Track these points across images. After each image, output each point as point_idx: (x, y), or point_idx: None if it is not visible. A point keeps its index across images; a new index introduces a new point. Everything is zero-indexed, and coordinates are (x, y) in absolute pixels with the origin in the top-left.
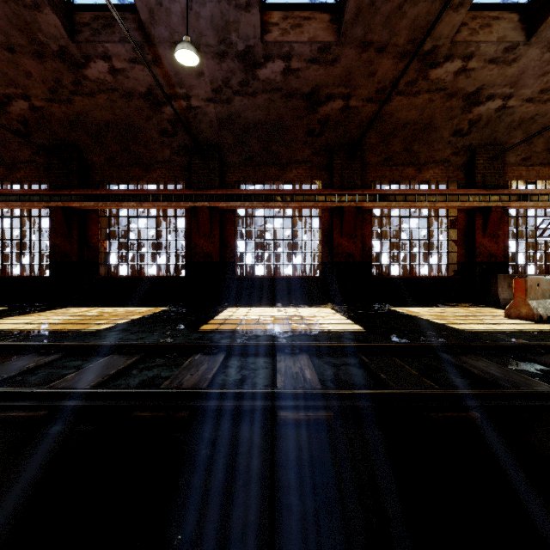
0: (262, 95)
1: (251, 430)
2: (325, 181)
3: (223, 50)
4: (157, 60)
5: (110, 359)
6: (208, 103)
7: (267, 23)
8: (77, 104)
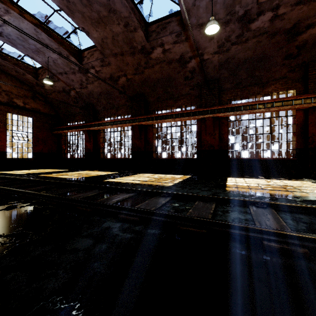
0: (252, 40)
1: None
2: (299, 89)
3: (228, 19)
4: (187, 38)
5: (200, 203)
6: (214, 55)
7: None
8: (145, 73)
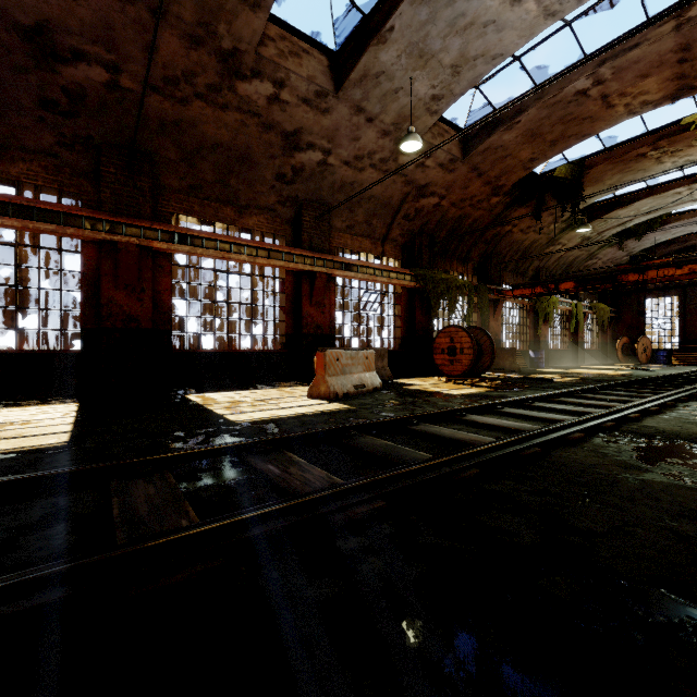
0: None
1: None
2: (89, 196)
3: None
4: None
5: None
6: None
7: None
8: None
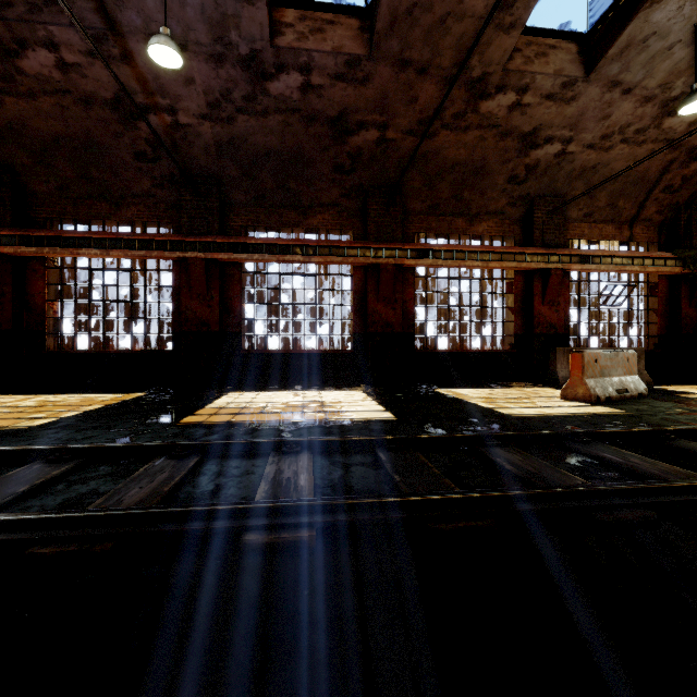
0: (275, 116)
1: (201, 562)
2: (358, 231)
3: (221, 51)
4: (128, 56)
5: (26, 470)
6: (202, 121)
7: (279, 23)
8: (9, 107)
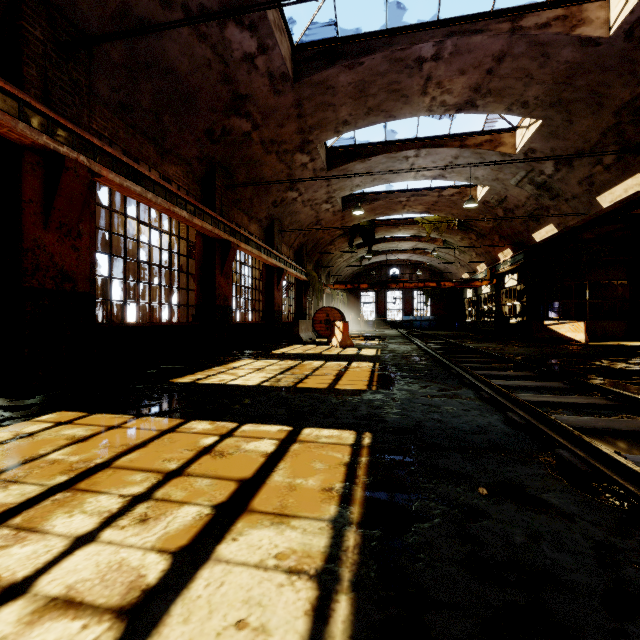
0: (207, 49)
1: None
2: (199, 199)
3: None
4: None
5: (534, 398)
6: None
7: None
8: None
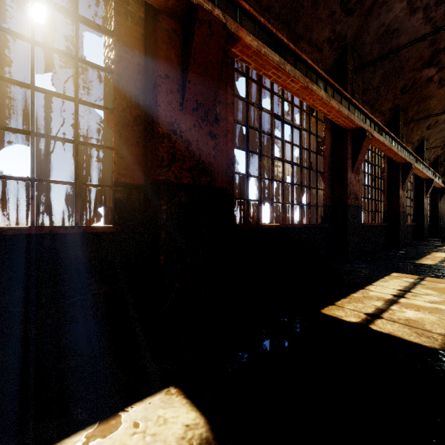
0: (428, 27)
1: None
2: None
3: None
4: None
5: None
6: None
7: None
8: None
